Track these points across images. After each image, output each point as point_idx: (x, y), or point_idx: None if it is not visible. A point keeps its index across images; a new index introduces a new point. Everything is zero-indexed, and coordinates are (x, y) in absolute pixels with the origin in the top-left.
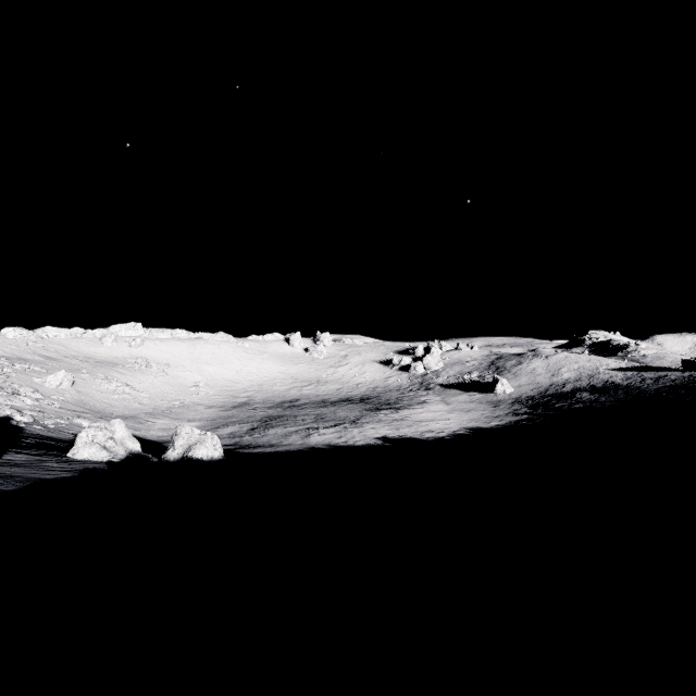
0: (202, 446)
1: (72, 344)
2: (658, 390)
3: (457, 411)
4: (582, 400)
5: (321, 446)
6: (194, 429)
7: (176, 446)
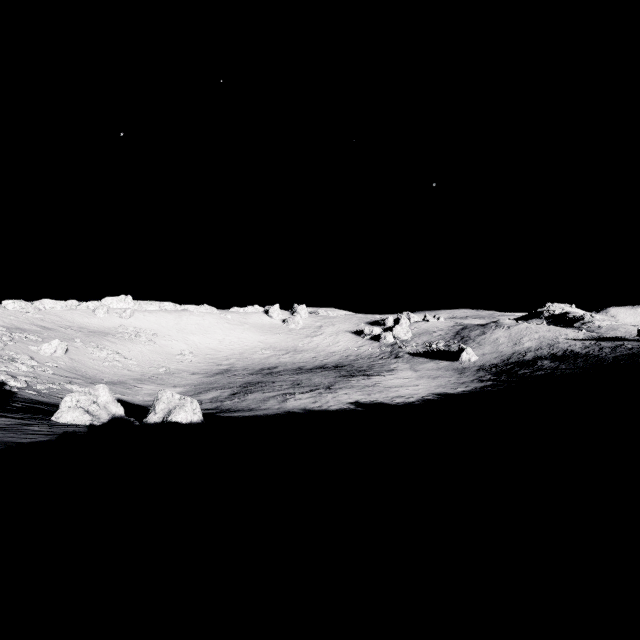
0: (182, 410)
1: (67, 315)
2: (616, 358)
3: (425, 378)
4: (543, 368)
5: (297, 410)
6: (174, 393)
7: (157, 410)
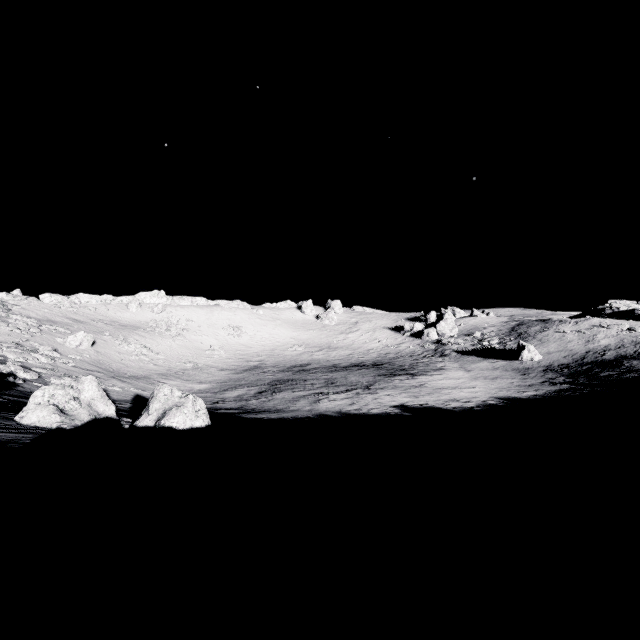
0: (178, 412)
1: (101, 309)
2: None
3: (480, 379)
4: (634, 369)
5: (331, 413)
6: (174, 389)
7: (150, 410)
